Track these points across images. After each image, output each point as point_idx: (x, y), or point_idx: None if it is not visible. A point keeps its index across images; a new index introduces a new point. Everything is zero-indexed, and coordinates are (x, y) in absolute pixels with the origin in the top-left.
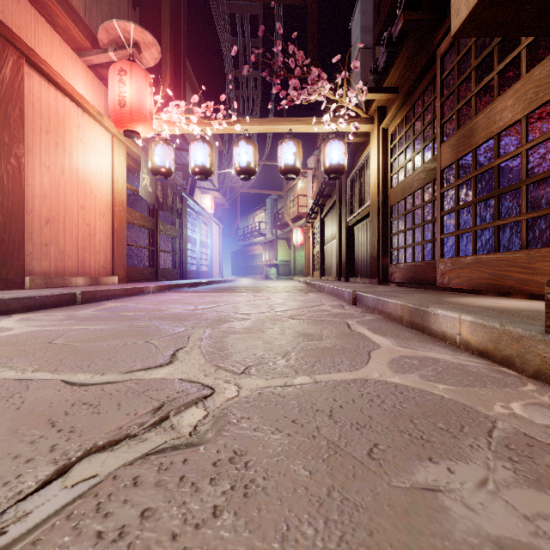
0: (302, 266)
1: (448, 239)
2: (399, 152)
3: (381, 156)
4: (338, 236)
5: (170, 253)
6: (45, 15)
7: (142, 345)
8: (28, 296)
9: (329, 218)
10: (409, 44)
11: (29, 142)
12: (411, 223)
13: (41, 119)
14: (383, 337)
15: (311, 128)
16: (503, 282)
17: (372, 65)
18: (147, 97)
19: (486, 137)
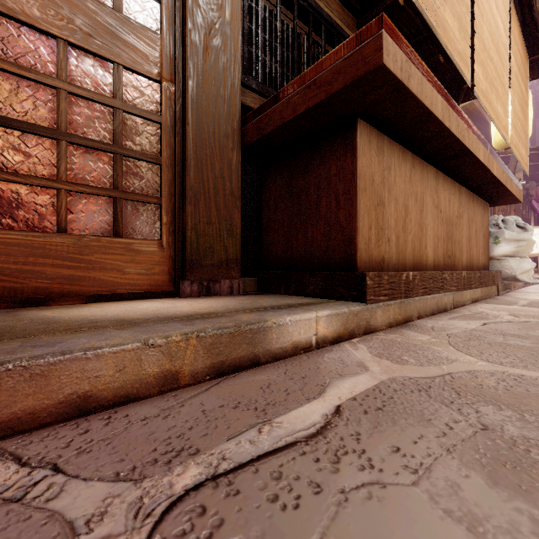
0: None
1: None
2: None
3: None
4: None
5: None
6: None
7: None
8: None
9: None
10: None
11: None
12: None
13: None
14: (331, 385)
15: None
16: (20, 282)
17: None
18: None
19: None
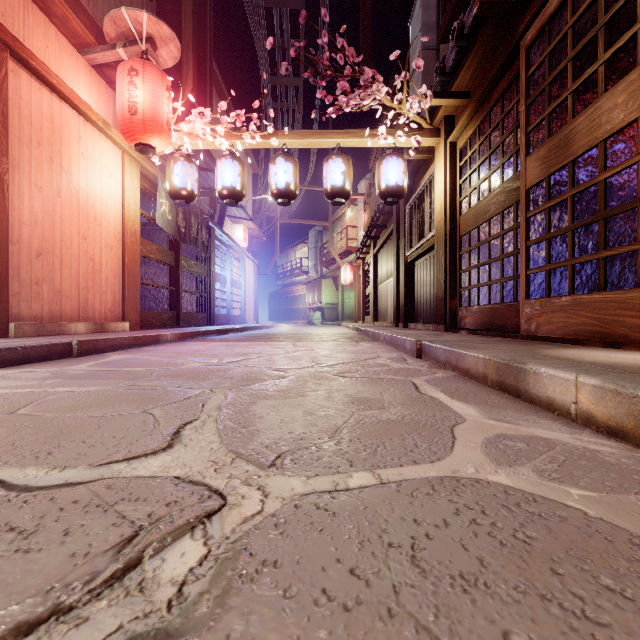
0: (351, 310)
1: (535, 275)
2: (471, 170)
3: (448, 176)
4: (395, 274)
5: (195, 294)
6: (37, 2)
7: (137, 416)
8: (7, 347)
9: (384, 253)
10: (485, 35)
11: (15, 155)
12: (486, 256)
13: (31, 127)
14: (465, 404)
15: (363, 142)
16: (611, 329)
17: (438, 64)
18: (164, 103)
19: (588, 144)
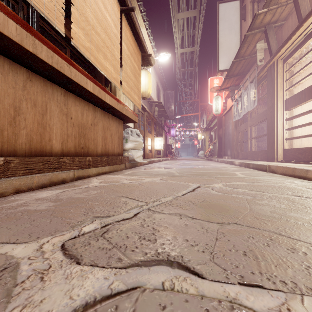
0: None
1: None
2: None
3: None
4: None
5: None
6: None
7: None
8: None
9: None
10: None
11: None
12: None
13: None
14: None
15: None
16: None
17: None
18: None
19: None
